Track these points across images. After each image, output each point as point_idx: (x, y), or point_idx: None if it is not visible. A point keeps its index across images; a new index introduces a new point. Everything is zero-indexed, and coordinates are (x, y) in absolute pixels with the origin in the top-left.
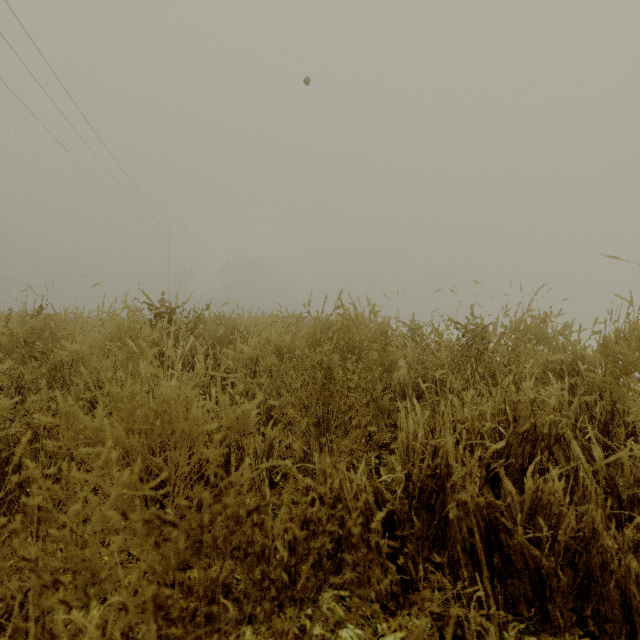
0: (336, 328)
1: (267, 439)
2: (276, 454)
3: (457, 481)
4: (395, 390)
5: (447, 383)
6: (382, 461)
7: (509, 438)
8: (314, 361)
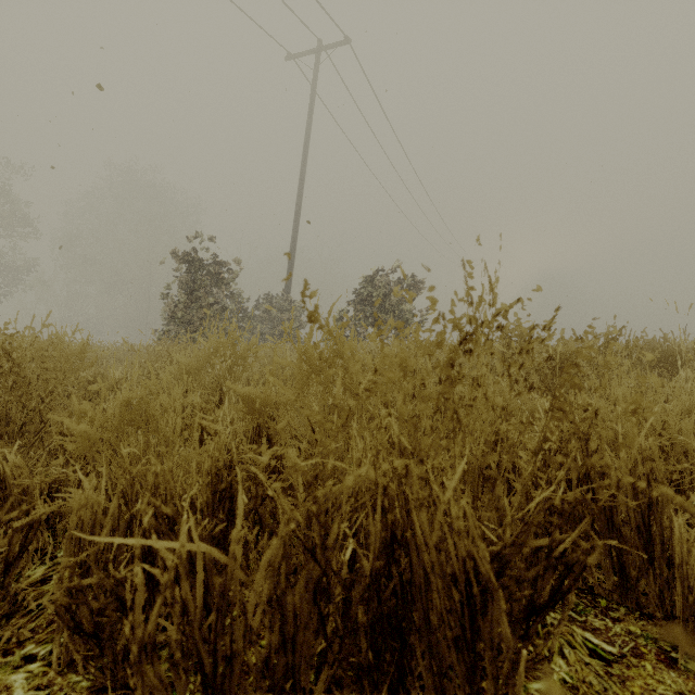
0: None
1: None
2: None
3: None
4: None
5: None
6: None
7: None
8: None
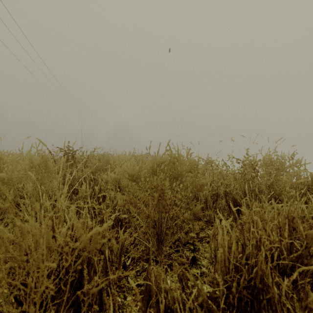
0: (166, 163)
1: (120, 240)
2: (121, 267)
3: (276, 302)
4: (200, 199)
5: (252, 207)
6: (195, 247)
7: (302, 251)
8: (152, 185)
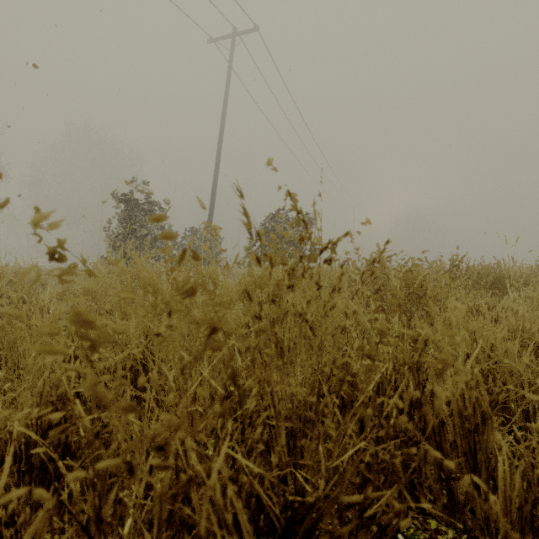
0: None
1: None
2: None
3: None
4: None
5: None
6: None
7: None
8: None
